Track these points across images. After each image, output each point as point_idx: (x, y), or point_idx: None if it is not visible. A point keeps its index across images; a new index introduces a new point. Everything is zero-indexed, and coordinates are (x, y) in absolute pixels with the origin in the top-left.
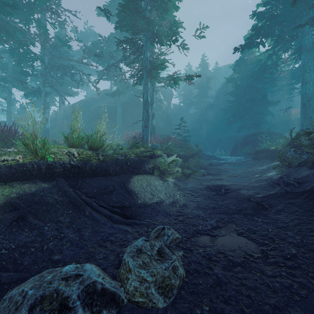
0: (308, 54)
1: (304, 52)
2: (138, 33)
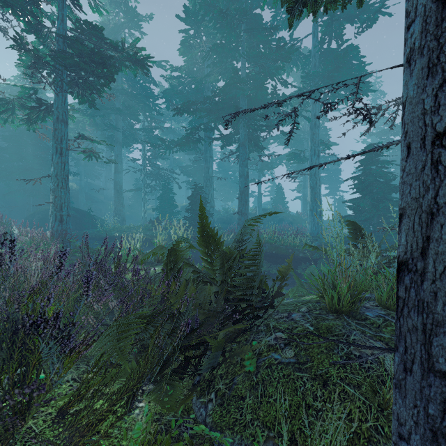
0: (121, 147)
1: (118, 144)
2: (69, 70)
